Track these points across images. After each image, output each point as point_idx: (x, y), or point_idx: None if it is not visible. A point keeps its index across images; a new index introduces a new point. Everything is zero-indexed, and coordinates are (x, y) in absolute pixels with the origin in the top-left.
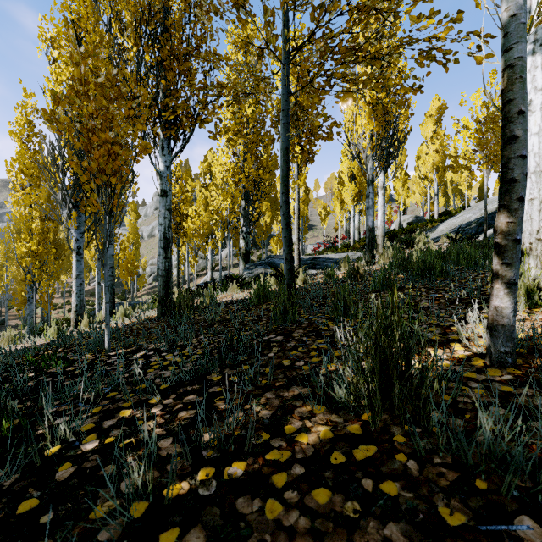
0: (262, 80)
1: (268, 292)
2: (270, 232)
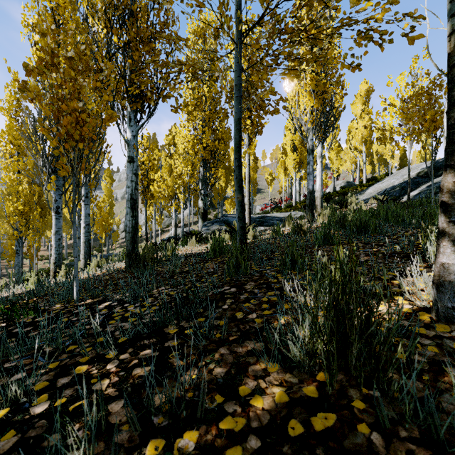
0: (217, 60)
1: (223, 246)
2: (225, 194)
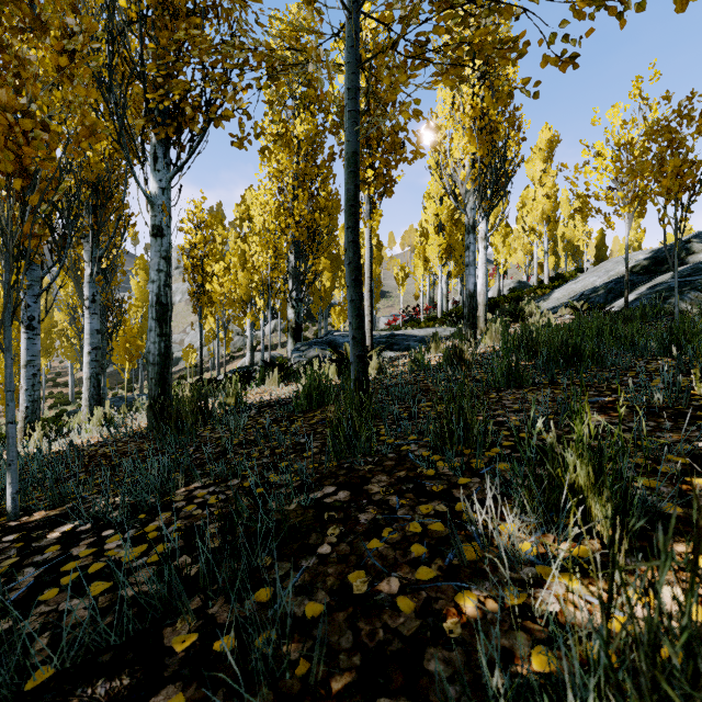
0: None
1: (325, 390)
2: (330, 300)
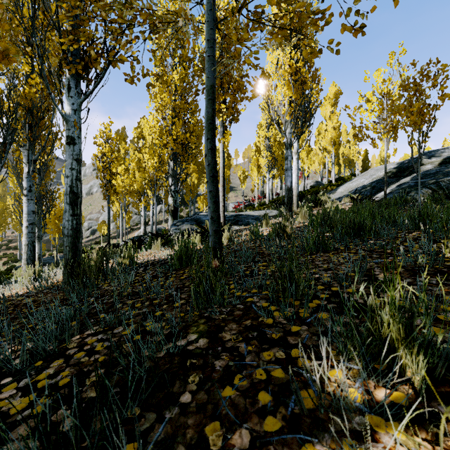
0: None
1: (192, 254)
2: (197, 192)
